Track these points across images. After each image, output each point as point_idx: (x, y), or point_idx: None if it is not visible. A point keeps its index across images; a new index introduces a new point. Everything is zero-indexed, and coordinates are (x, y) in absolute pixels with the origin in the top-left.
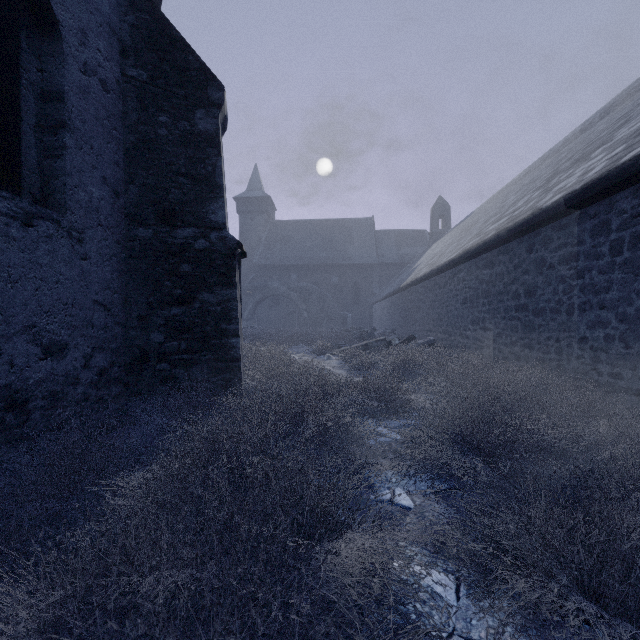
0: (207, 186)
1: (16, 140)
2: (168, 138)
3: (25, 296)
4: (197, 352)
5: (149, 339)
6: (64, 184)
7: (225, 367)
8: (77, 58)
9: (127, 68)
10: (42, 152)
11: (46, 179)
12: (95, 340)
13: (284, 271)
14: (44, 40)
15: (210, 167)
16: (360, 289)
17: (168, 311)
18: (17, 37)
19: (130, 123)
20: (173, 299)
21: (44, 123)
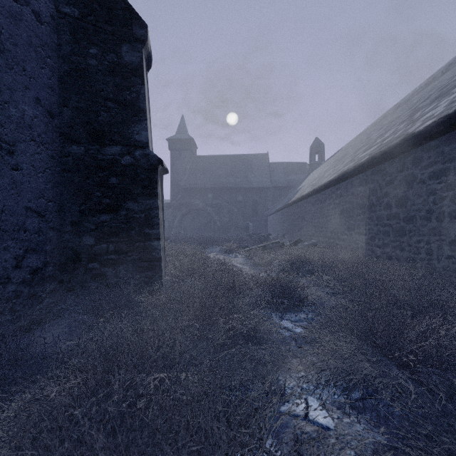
0: (132, 110)
1: None
2: (98, 68)
3: None
4: (123, 253)
5: (81, 242)
6: None
7: (148, 266)
8: None
9: (61, 5)
10: None
11: None
12: (28, 243)
13: (203, 192)
14: None
15: (135, 94)
16: (258, 205)
17: (98, 218)
18: None
19: (64, 54)
20: (102, 207)
21: None
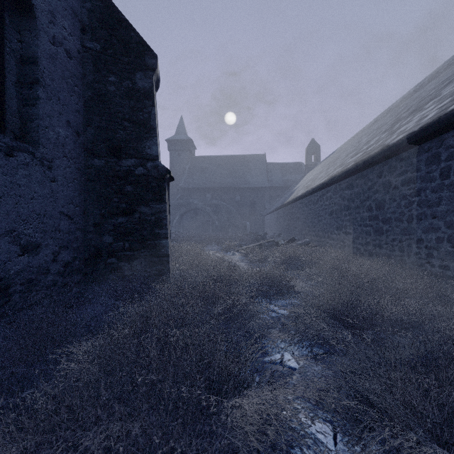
0: (144, 128)
1: (1, 92)
2: (116, 93)
3: (7, 208)
4: (137, 250)
5: (102, 240)
6: (37, 125)
7: (158, 261)
8: (47, 32)
9: (85, 41)
10: (21, 102)
11: (24, 122)
12: (61, 241)
13: (201, 192)
14: (23, 19)
15: (147, 114)
16: (256, 205)
17: (116, 220)
18: (2, 16)
19: (88, 82)
20: (119, 211)
21: (23, 80)
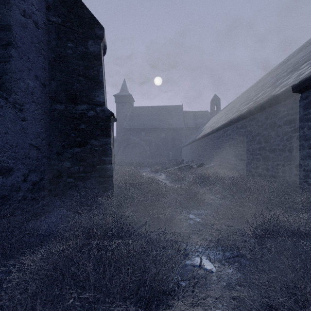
0: (94, 82)
1: None
2: (73, 55)
3: None
4: (89, 172)
5: (62, 165)
6: (11, 77)
7: (104, 180)
8: (19, 7)
9: (50, 16)
10: None
11: (0, 74)
12: (30, 166)
13: (138, 131)
14: None
15: (96, 71)
16: (176, 140)
17: (73, 150)
18: None
19: (52, 47)
20: (76, 143)
21: None
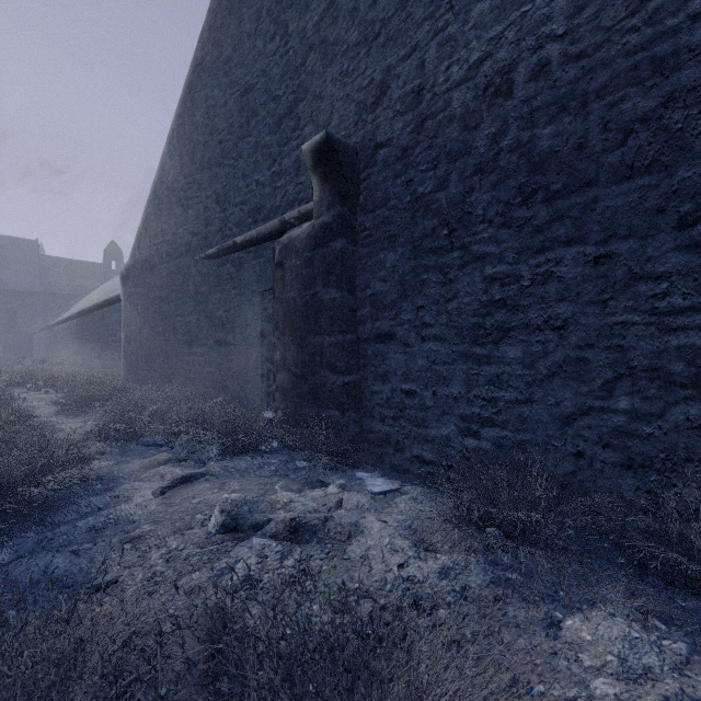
0: None
1: None
2: None
3: None
4: None
5: None
6: None
7: None
8: None
9: None
10: None
11: None
12: None
13: None
14: None
15: None
16: (17, 317)
17: None
18: None
19: None
20: None
21: None
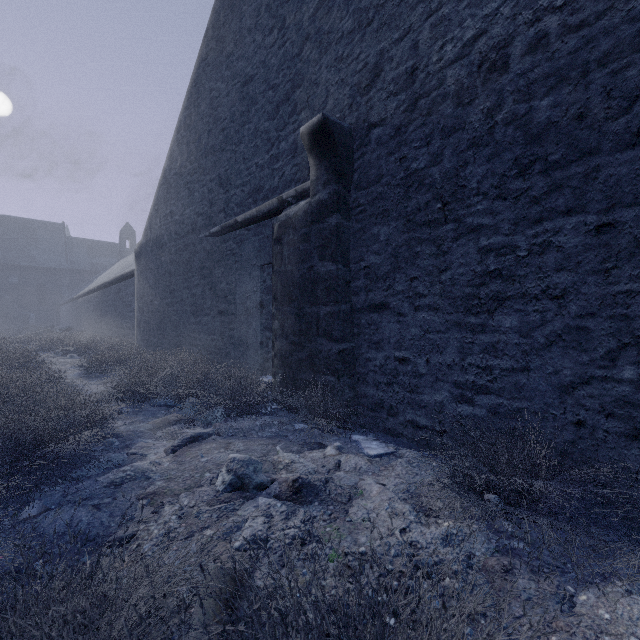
0: None
1: None
2: None
3: None
4: None
5: None
6: None
7: None
8: None
9: None
10: None
11: None
12: None
13: None
14: None
15: None
16: (47, 291)
17: None
18: None
19: None
20: None
21: None
